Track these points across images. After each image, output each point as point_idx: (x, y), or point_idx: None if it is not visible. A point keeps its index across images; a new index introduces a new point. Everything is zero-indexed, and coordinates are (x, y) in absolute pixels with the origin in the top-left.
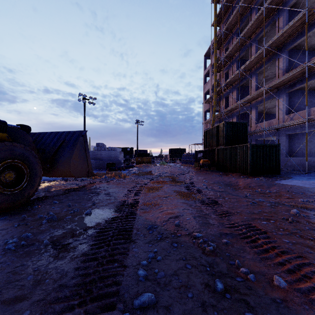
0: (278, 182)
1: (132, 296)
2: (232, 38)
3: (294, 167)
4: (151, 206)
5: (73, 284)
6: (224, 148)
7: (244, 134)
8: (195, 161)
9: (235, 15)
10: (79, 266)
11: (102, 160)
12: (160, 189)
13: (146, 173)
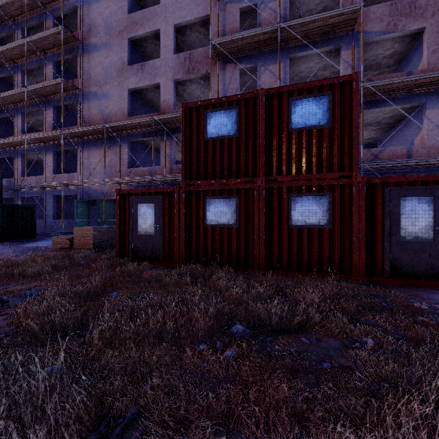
0: (21, 246)
1: None
2: None
3: (60, 229)
4: None
5: None
6: None
7: None
8: None
9: None
10: None
11: None
12: None
13: None
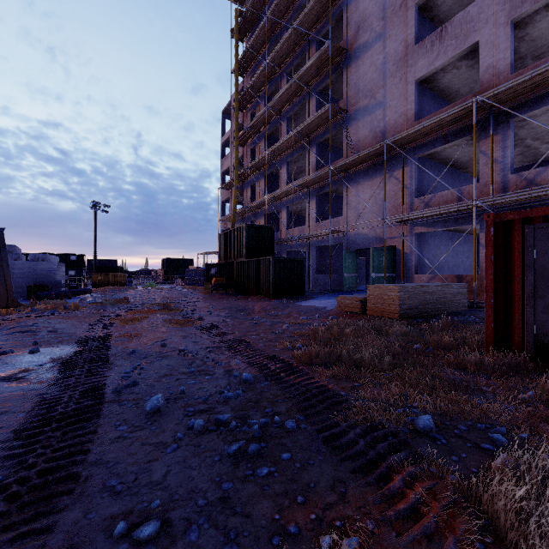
0: (298, 304)
1: (118, 386)
2: (259, 101)
3: (323, 286)
4: (132, 337)
5: (54, 392)
6: (245, 261)
7: (270, 242)
8: (205, 281)
9: (262, 73)
10: (55, 382)
11: (14, 279)
12: (144, 320)
13: (118, 301)
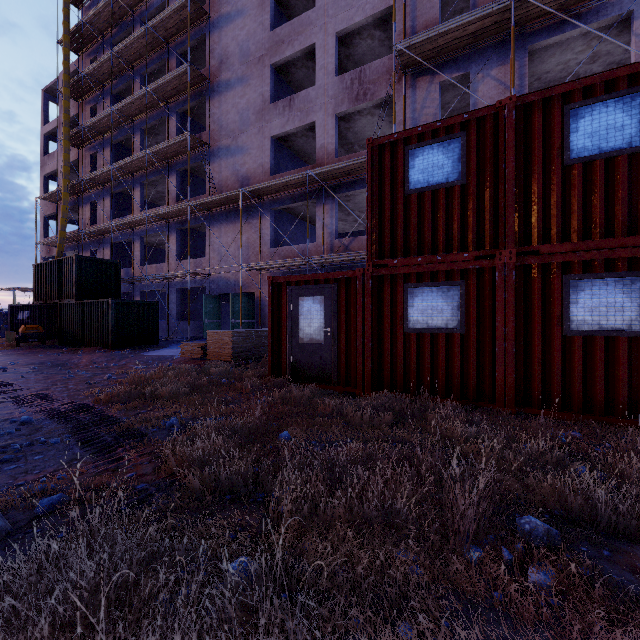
0: (143, 354)
1: None
2: (103, 96)
3: (185, 333)
4: None
5: None
6: (75, 303)
7: (115, 281)
8: (9, 329)
9: (106, 63)
10: None
11: None
12: None
13: None
